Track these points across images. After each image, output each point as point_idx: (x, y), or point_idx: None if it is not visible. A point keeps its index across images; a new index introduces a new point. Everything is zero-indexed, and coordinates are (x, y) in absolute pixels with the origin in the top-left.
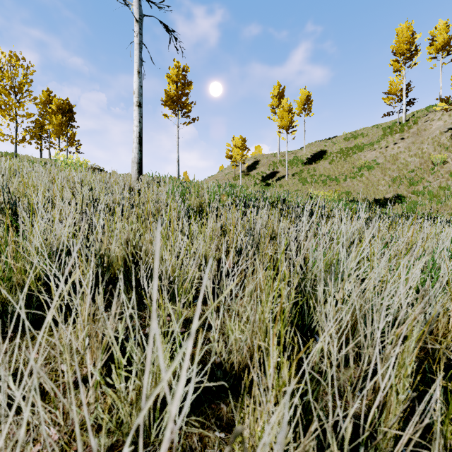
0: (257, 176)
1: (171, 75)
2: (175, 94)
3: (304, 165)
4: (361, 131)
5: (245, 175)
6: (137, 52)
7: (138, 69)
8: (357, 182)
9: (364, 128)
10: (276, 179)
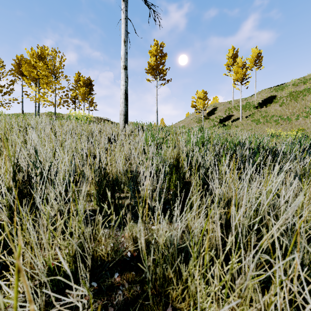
0: (215, 119)
1: (152, 51)
2: (155, 64)
3: (255, 109)
4: (310, 76)
5: (206, 119)
6: (123, 25)
7: (124, 39)
8: (310, 120)
9: None
10: (231, 121)
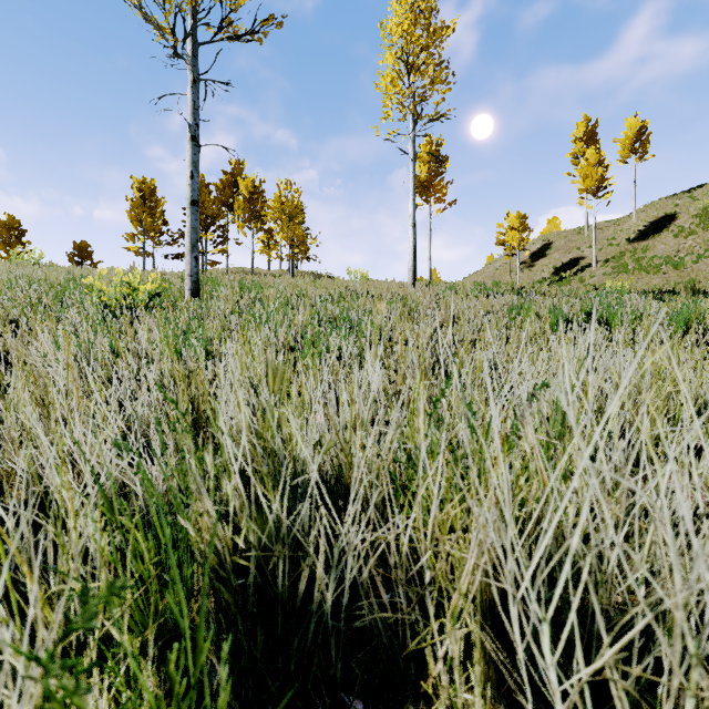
0: (546, 267)
1: (422, 154)
2: (427, 178)
3: (628, 243)
4: None
5: (527, 267)
6: (412, 185)
7: (413, 198)
8: None
9: None
10: (577, 270)
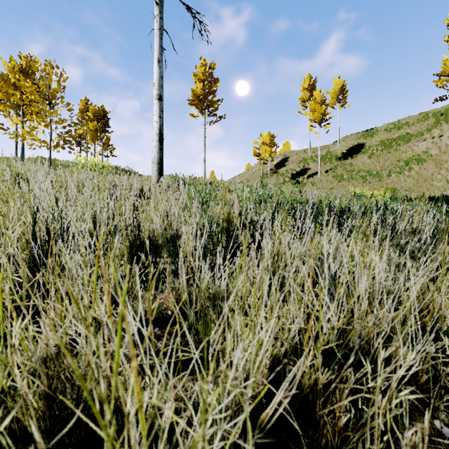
0: (286, 173)
1: (198, 73)
2: (202, 93)
3: (338, 160)
4: (406, 120)
5: (273, 173)
6: (157, 39)
7: (158, 58)
8: (405, 177)
9: (409, 117)
10: (307, 177)
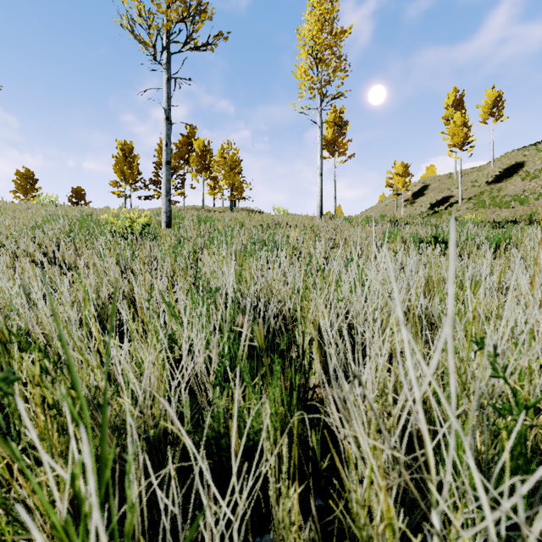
0: (424, 203)
1: (329, 120)
2: (332, 137)
3: (487, 185)
4: None
5: (409, 204)
6: (320, 145)
7: (320, 155)
8: None
9: None
10: (447, 205)
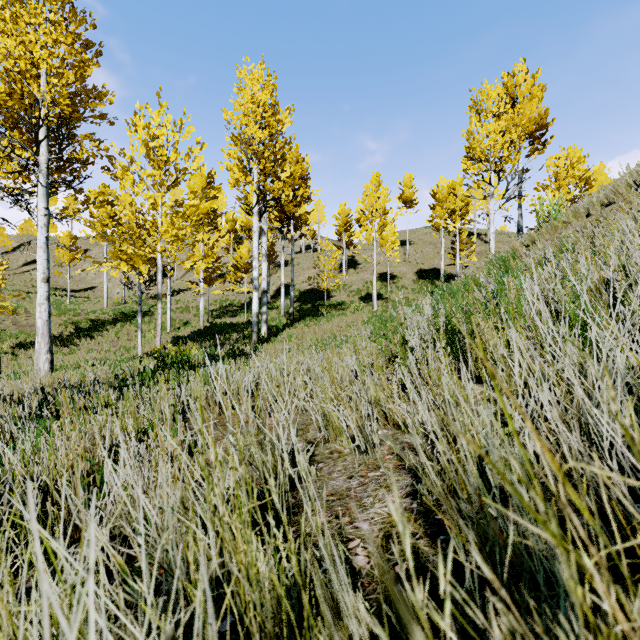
0: (21, 259)
1: None
2: None
3: None
4: None
5: (7, 256)
6: None
7: None
8: (90, 277)
9: None
10: None
